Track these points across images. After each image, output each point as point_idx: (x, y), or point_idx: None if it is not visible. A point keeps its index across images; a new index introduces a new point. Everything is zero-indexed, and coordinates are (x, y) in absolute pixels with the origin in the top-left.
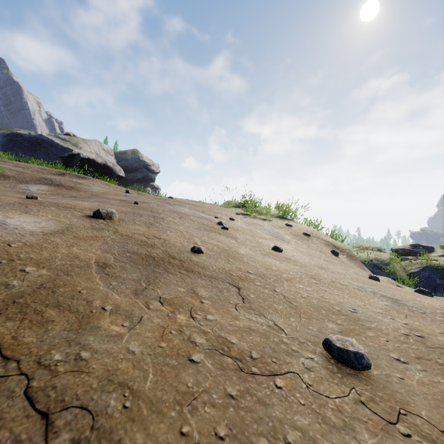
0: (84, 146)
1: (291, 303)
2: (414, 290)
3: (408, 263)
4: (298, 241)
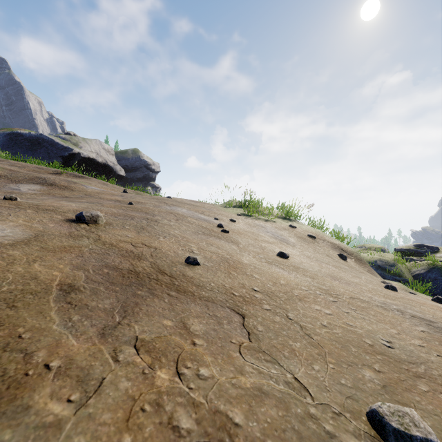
0: (85, 146)
1: (310, 337)
2: (431, 298)
3: (413, 265)
4: (304, 244)
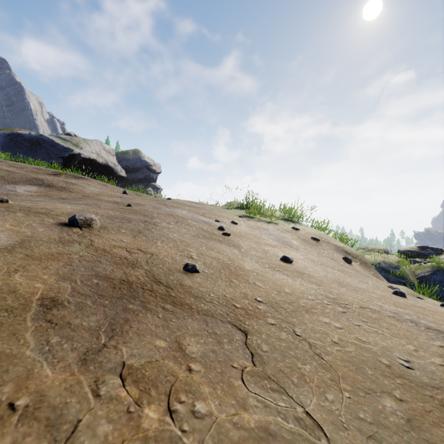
0: (85, 146)
1: (321, 358)
2: (440, 304)
3: (417, 267)
4: (307, 247)
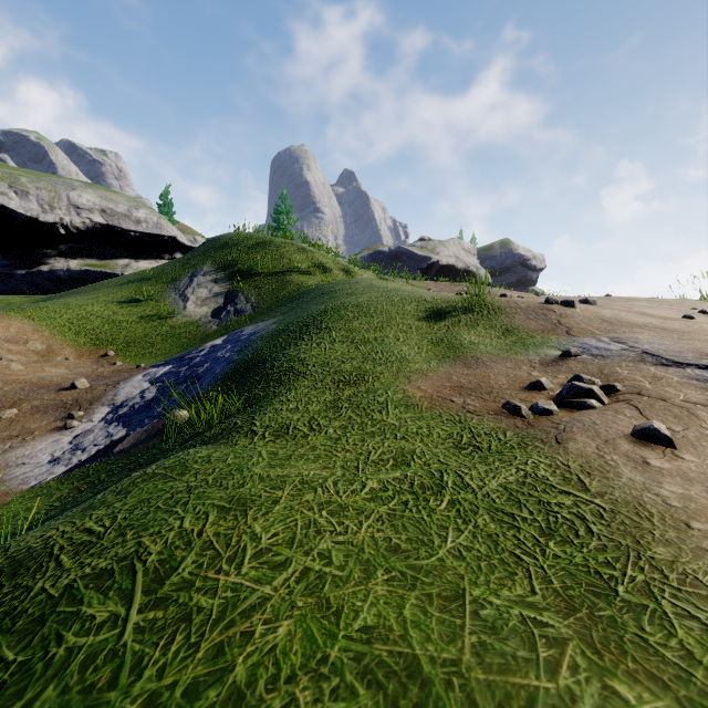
0: (442, 250)
1: None
2: None
3: None
4: None
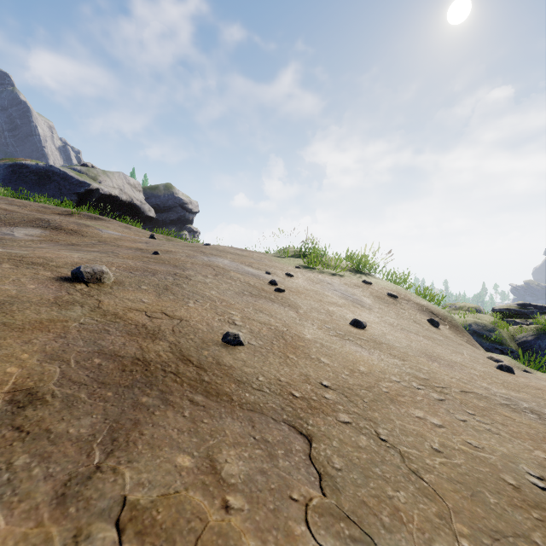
0: (105, 180)
1: (419, 477)
2: None
3: (518, 329)
4: (383, 307)
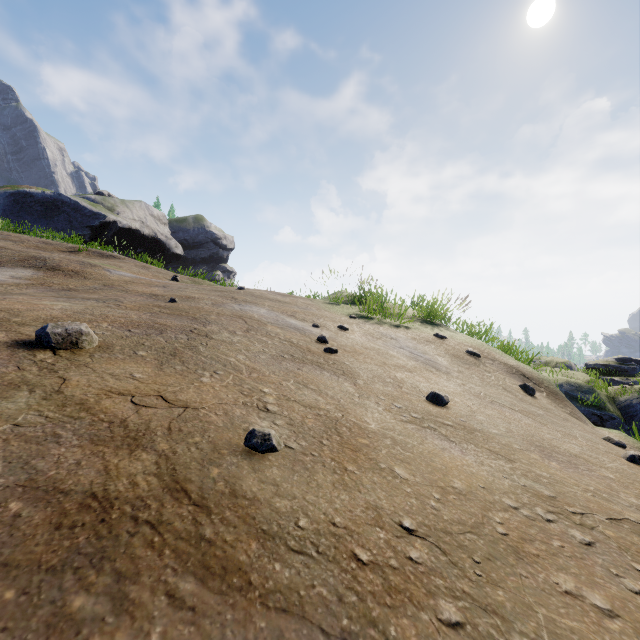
0: (124, 211)
1: None
2: None
3: (619, 391)
4: (463, 369)
